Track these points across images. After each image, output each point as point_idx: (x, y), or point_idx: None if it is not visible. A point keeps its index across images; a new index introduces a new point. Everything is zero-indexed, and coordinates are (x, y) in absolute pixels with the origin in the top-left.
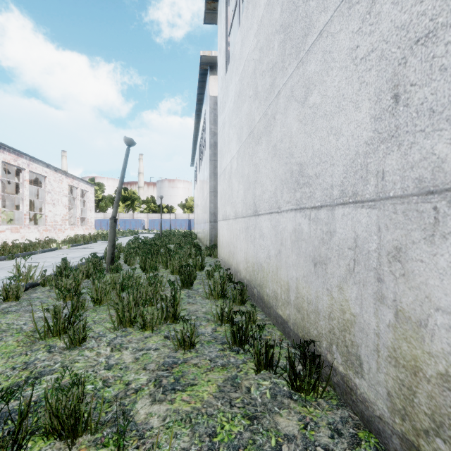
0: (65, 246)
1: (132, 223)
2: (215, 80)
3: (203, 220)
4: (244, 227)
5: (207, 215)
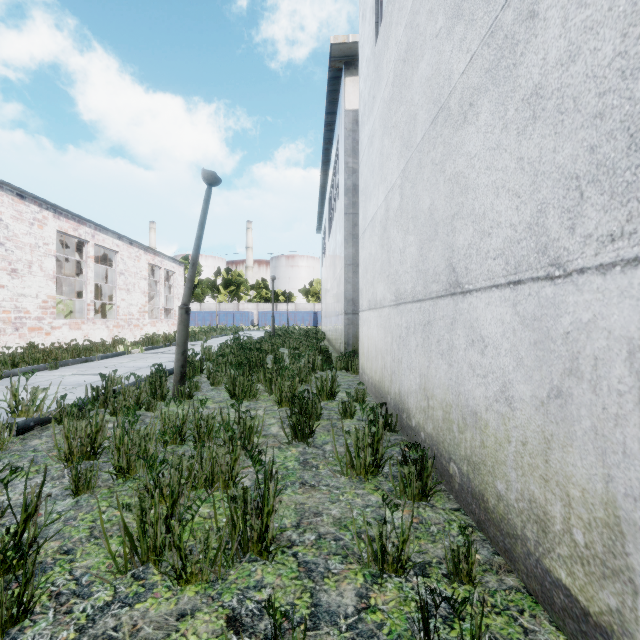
0: (136, 350)
1: (236, 316)
2: (355, 84)
3: (334, 312)
4: (418, 321)
5: (341, 303)
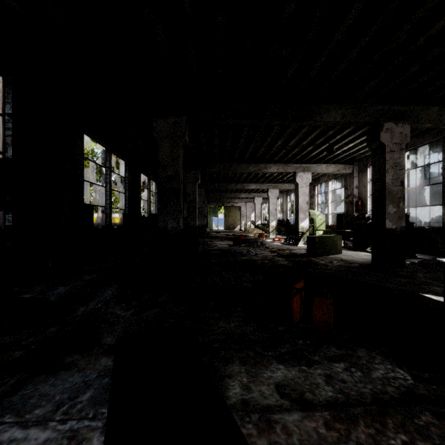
0: None
1: None
2: None
3: None
4: None
5: None
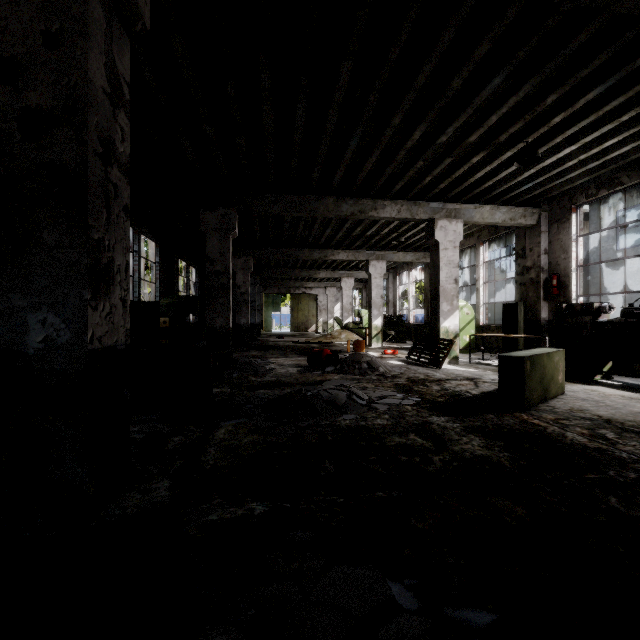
0: None
1: None
2: None
3: None
4: None
5: None
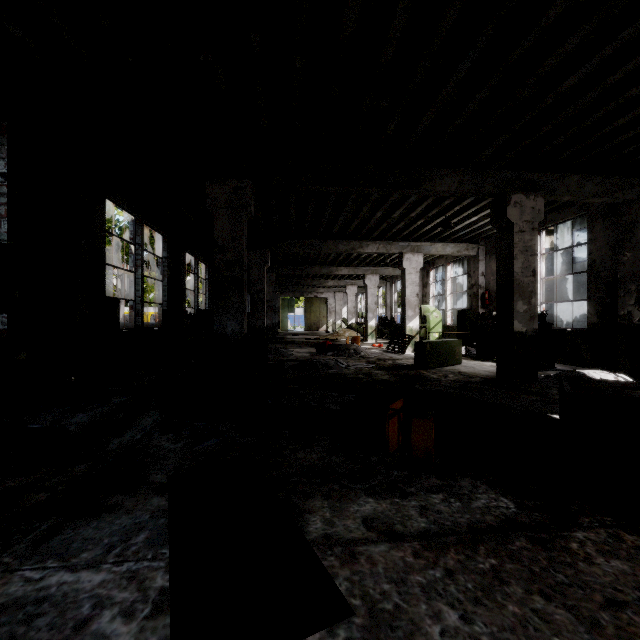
0: None
1: None
2: None
3: None
4: None
5: None
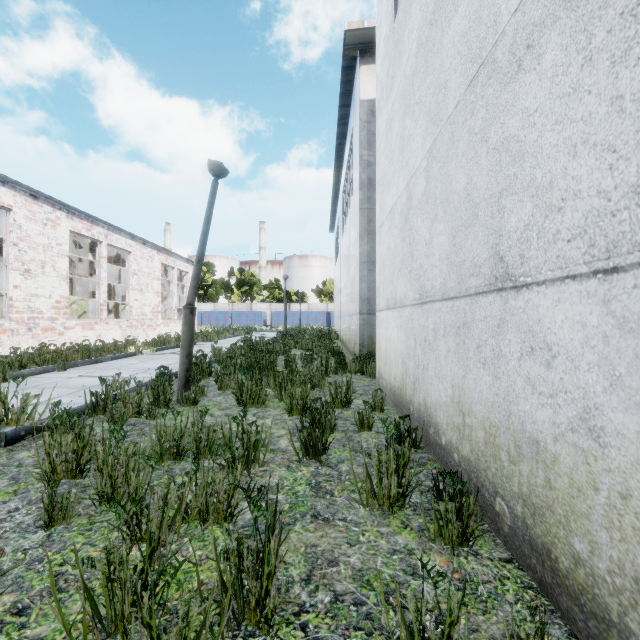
0: (147, 351)
1: (249, 316)
2: (370, 73)
3: (348, 312)
4: (450, 322)
5: (355, 302)
